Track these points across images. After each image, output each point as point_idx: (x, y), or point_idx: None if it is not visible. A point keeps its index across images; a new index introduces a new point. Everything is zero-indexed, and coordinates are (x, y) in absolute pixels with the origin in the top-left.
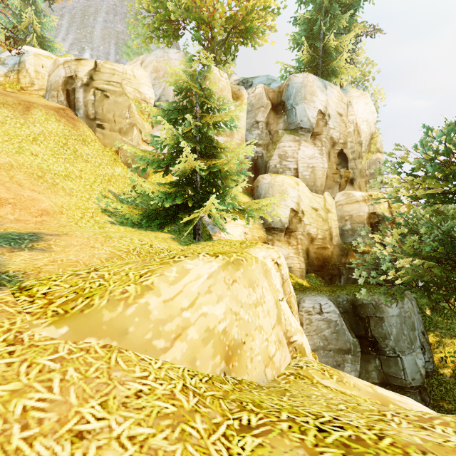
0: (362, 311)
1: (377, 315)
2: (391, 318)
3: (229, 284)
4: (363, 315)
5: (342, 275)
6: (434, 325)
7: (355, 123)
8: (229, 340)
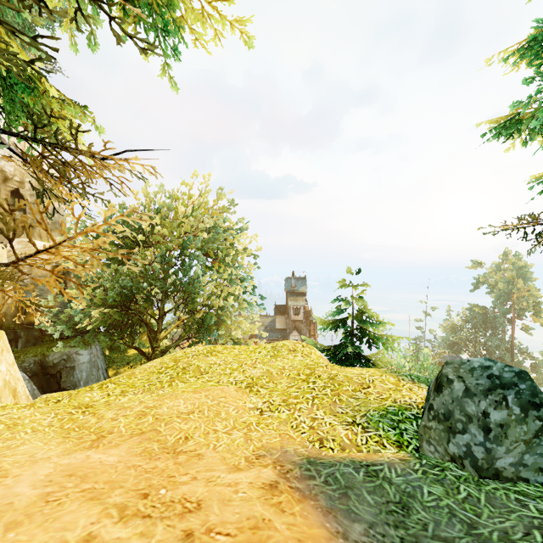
0: (54, 367)
1: (70, 366)
2: (82, 364)
3: (0, 351)
4: (55, 371)
5: (20, 338)
6: (112, 361)
7: None
8: (11, 386)
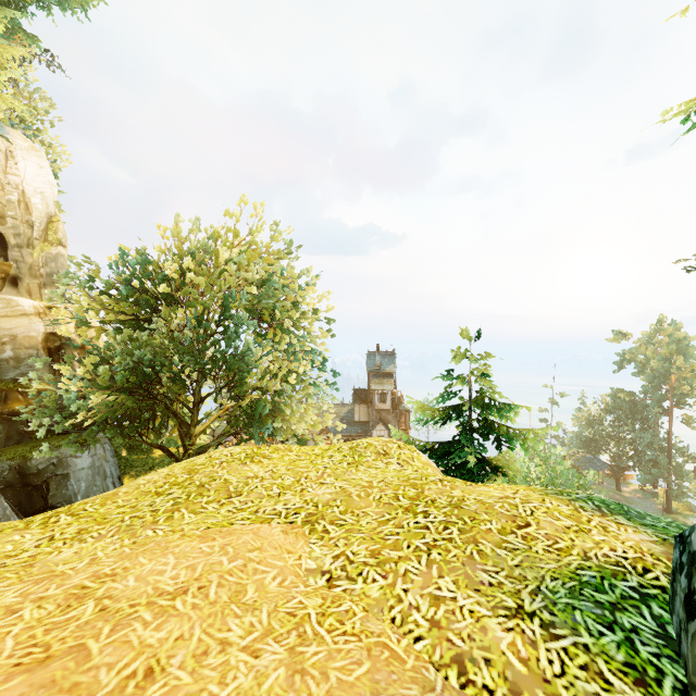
0: (38, 475)
1: (62, 474)
2: (80, 470)
3: None
4: (40, 480)
5: None
6: (130, 466)
7: (21, 190)
8: None
